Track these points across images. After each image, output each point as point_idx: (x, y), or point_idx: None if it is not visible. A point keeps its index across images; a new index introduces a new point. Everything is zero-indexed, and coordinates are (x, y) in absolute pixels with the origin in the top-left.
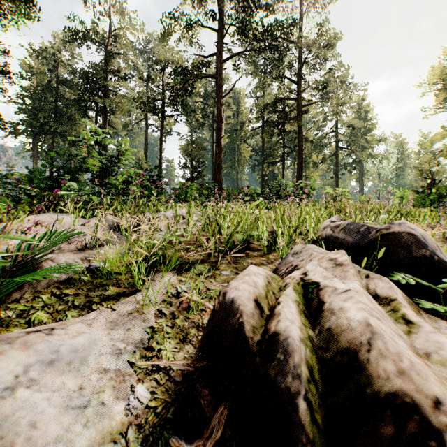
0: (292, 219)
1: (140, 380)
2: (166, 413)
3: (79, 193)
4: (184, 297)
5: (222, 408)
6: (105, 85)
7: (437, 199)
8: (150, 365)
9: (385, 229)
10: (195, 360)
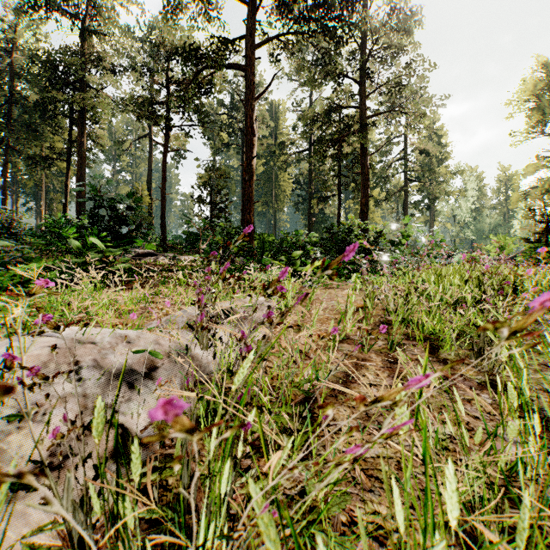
0: None
1: None
2: None
3: None
4: None
5: None
6: (83, 80)
7: None
8: None
9: None
10: None
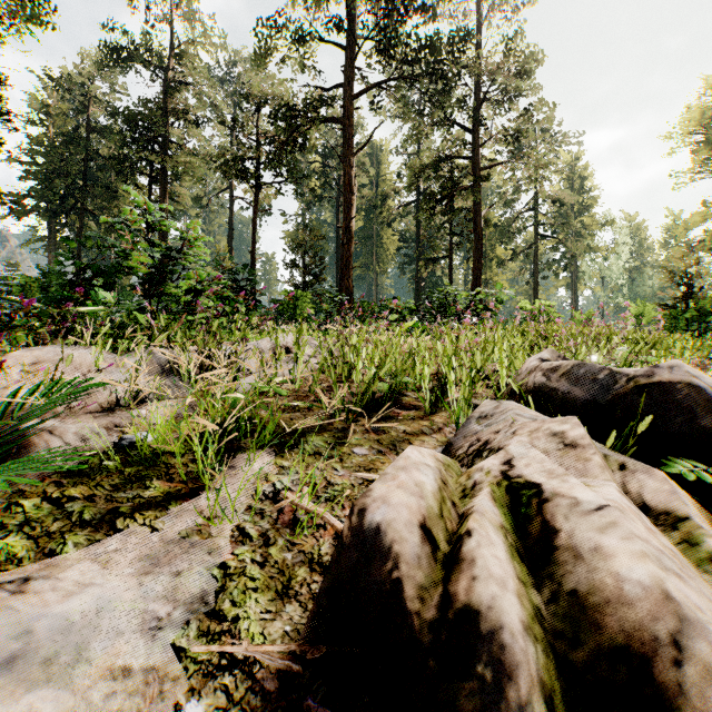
0: (477, 357)
1: (193, 691)
2: None
3: (117, 308)
4: (286, 501)
5: None
6: (165, 134)
7: (697, 318)
8: (216, 653)
9: (644, 376)
10: (305, 640)
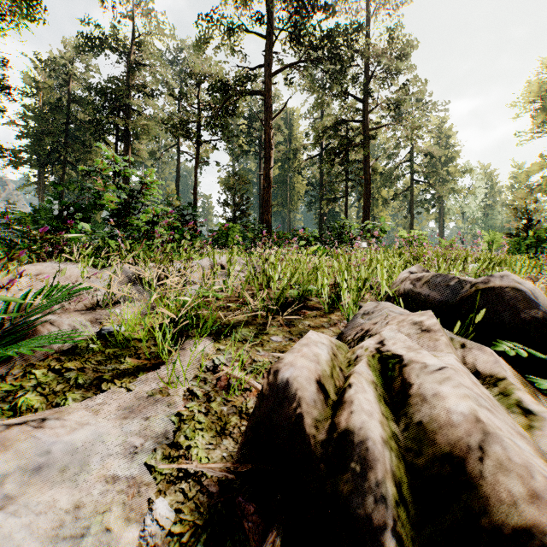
0: (362, 270)
1: (160, 492)
2: (196, 542)
3: (93, 236)
4: (222, 372)
5: (273, 534)
6: (128, 103)
7: (535, 244)
8: (175, 469)
9: (483, 283)
10: (237, 461)
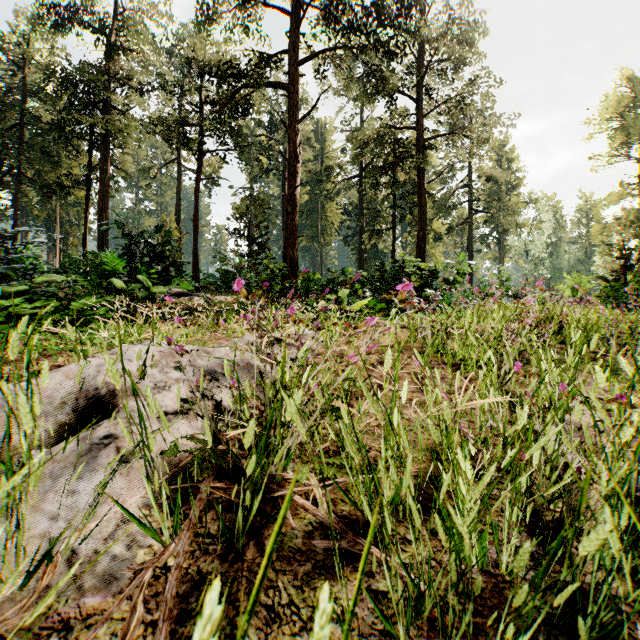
0: None
1: None
2: None
3: None
4: None
5: None
6: (105, 99)
7: (635, 290)
8: None
9: None
10: None
